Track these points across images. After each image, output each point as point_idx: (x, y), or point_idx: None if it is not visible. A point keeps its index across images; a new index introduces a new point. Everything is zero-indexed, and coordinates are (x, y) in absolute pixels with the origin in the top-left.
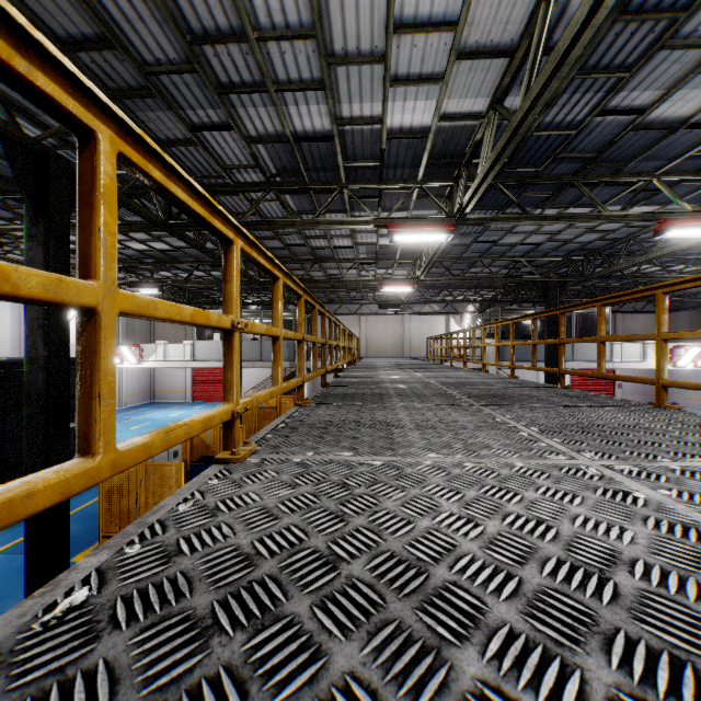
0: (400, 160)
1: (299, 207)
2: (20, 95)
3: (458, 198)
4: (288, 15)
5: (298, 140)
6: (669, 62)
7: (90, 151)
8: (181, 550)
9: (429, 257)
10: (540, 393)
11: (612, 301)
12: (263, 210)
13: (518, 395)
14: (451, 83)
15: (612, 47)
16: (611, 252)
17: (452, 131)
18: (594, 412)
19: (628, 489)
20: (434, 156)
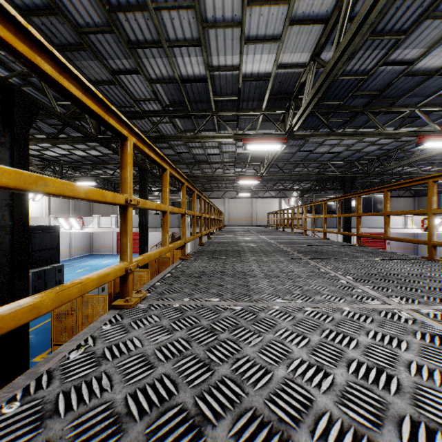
0: (251, 96)
1: (185, 127)
2: None
3: (289, 121)
4: None
5: (183, 81)
6: (431, 29)
7: None
8: (56, 409)
9: (269, 161)
10: (346, 250)
11: (395, 188)
12: (161, 129)
13: (331, 251)
14: (285, 42)
15: (394, 17)
16: (385, 158)
17: (285, 76)
18: (387, 264)
19: (439, 332)
20: (273, 93)
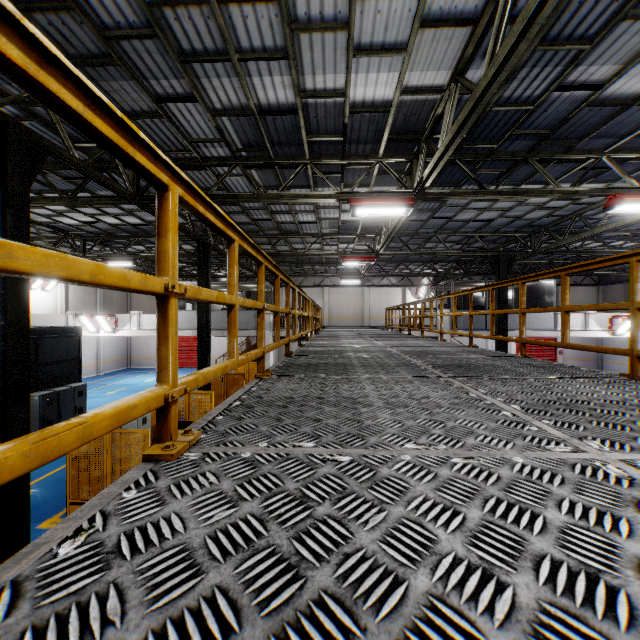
0: (362, 135)
1: (265, 182)
2: None
3: (418, 173)
4: None
5: (262, 113)
6: (629, 35)
7: None
8: None
9: (389, 232)
10: (504, 363)
11: (578, 270)
12: (230, 185)
13: (483, 366)
14: (414, 54)
15: (575, 17)
16: (557, 228)
17: (414, 106)
18: (569, 385)
19: None
20: (395, 131)
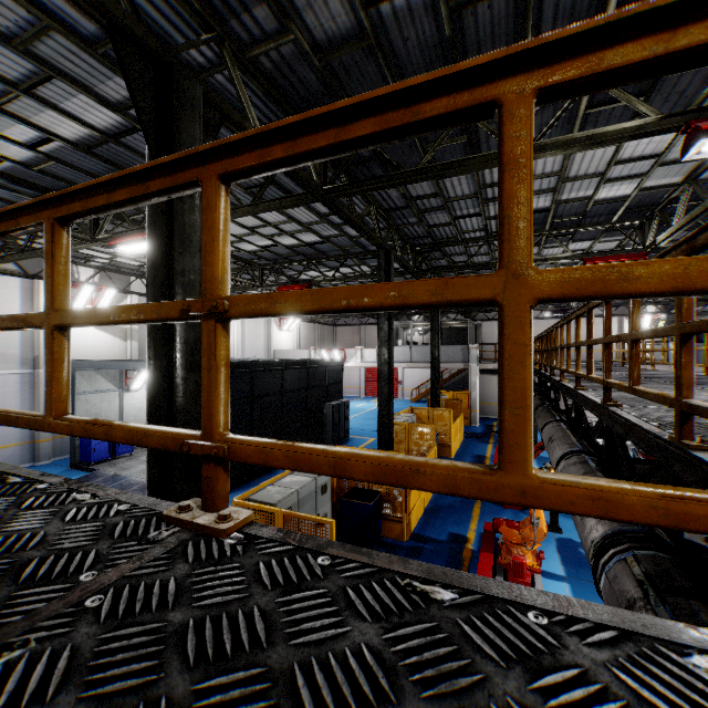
0: (598, 213)
1: None
2: (369, 218)
3: (650, 234)
4: (545, 170)
5: None
6: None
7: (591, 313)
8: None
9: None
10: None
11: None
12: (471, 251)
13: (707, 382)
14: (651, 175)
15: None
16: None
17: (648, 194)
18: None
19: None
20: (629, 207)
